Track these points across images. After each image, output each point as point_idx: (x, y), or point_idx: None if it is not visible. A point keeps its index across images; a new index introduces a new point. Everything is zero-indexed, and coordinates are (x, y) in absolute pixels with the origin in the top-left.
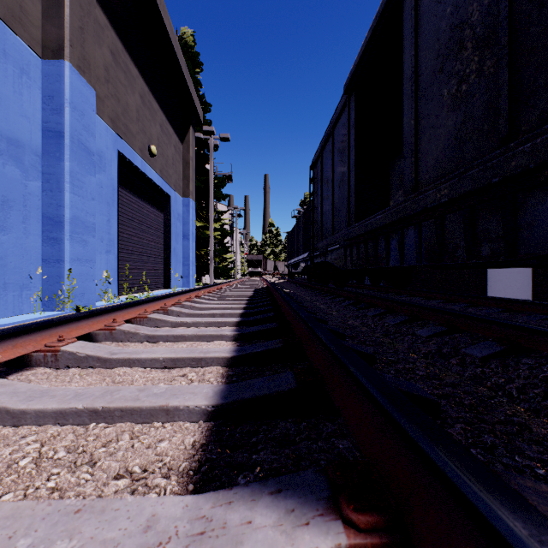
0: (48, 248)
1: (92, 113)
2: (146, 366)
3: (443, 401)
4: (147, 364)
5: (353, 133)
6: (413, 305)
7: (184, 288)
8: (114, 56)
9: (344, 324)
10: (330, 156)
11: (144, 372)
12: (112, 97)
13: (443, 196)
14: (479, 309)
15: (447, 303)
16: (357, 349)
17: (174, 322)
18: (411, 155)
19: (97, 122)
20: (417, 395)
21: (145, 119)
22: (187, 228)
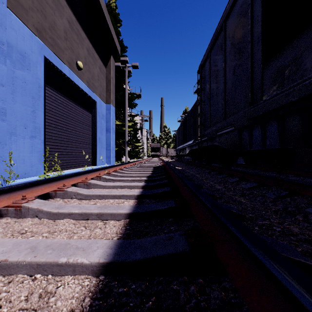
0: None
1: (1, 5)
2: None
3: None
4: None
5: (259, 0)
6: None
7: (106, 166)
8: None
9: (298, 237)
10: (220, 50)
11: None
12: (38, 11)
13: None
14: None
15: None
16: None
17: None
18: None
19: (19, 25)
20: None
21: (72, 40)
22: (109, 124)
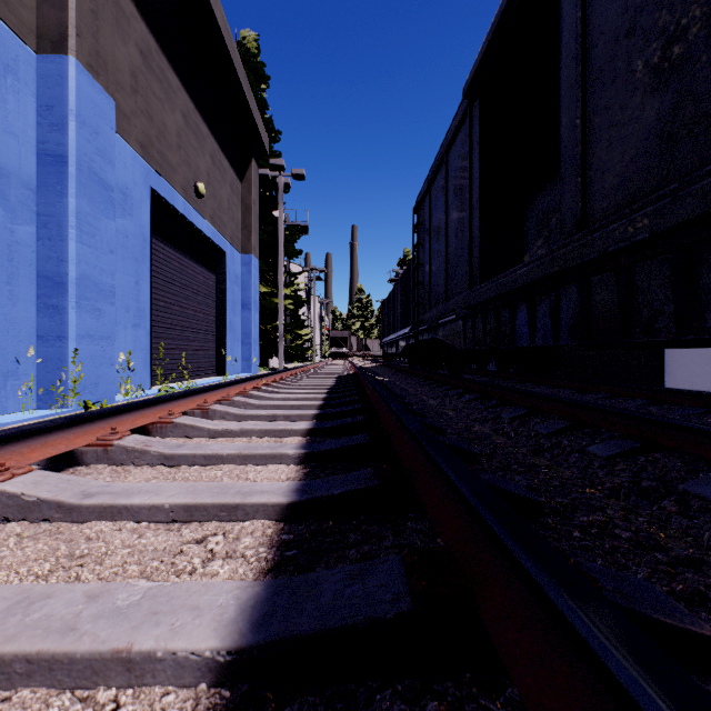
0: (45, 320)
1: (111, 132)
2: (141, 519)
3: (703, 615)
4: (143, 515)
5: (477, 153)
6: (573, 403)
7: (243, 375)
8: (145, 57)
9: (469, 431)
10: (442, 191)
11: (134, 530)
12: (142, 113)
13: (641, 230)
14: (666, 408)
15: (614, 398)
16: (510, 491)
17: (212, 430)
18: (576, 173)
19: (120, 146)
20: (679, 628)
21: (189, 146)
22: (247, 294)
